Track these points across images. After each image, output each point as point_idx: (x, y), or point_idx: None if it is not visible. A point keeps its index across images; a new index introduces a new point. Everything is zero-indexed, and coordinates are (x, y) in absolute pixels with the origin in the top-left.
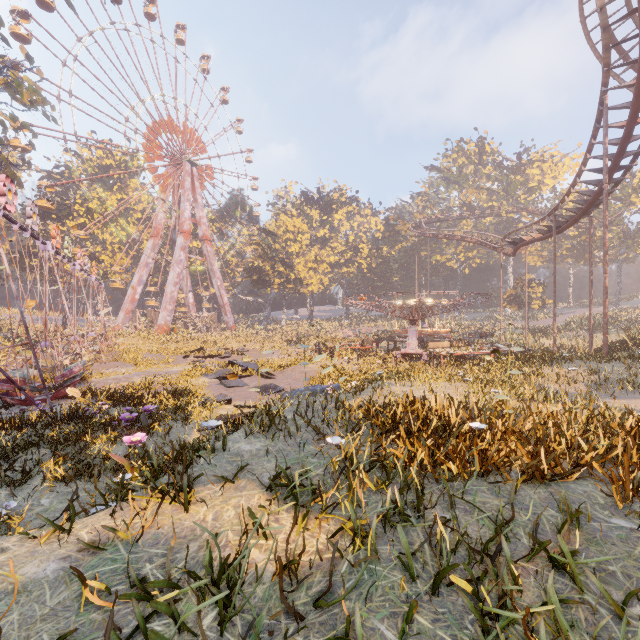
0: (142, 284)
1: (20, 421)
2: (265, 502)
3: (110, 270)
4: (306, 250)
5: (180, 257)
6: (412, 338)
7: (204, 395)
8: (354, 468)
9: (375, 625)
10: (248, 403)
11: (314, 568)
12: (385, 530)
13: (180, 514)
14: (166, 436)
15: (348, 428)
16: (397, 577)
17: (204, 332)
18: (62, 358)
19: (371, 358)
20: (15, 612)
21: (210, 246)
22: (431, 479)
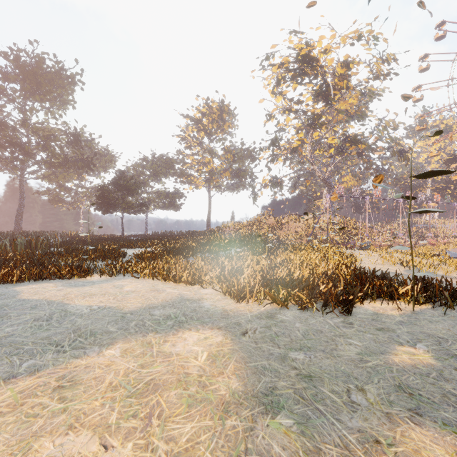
0: None
1: None
2: None
3: None
4: None
5: None
6: None
7: None
8: None
9: None
10: None
11: None
12: None
13: None
14: None
15: None
16: None
17: None
18: (347, 238)
19: None
20: None
21: None
22: None
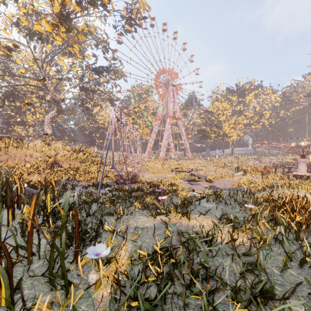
0: (153, 140)
1: (123, 189)
2: (218, 224)
3: (142, 135)
4: (229, 118)
5: (168, 127)
6: (302, 166)
7: (182, 187)
8: (259, 220)
9: (269, 267)
10: (202, 192)
11: (241, 246)
12: (275, 242)
13: (187, 221)
14: (170, 200)
15: (256, 205)
16: (280, 258)
17: (178, 161)
18: (133, 168)
19: (271, 176)
20: (149, 232)
21: (180, 121)
22: (305, 232)
